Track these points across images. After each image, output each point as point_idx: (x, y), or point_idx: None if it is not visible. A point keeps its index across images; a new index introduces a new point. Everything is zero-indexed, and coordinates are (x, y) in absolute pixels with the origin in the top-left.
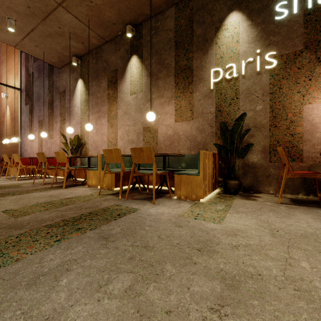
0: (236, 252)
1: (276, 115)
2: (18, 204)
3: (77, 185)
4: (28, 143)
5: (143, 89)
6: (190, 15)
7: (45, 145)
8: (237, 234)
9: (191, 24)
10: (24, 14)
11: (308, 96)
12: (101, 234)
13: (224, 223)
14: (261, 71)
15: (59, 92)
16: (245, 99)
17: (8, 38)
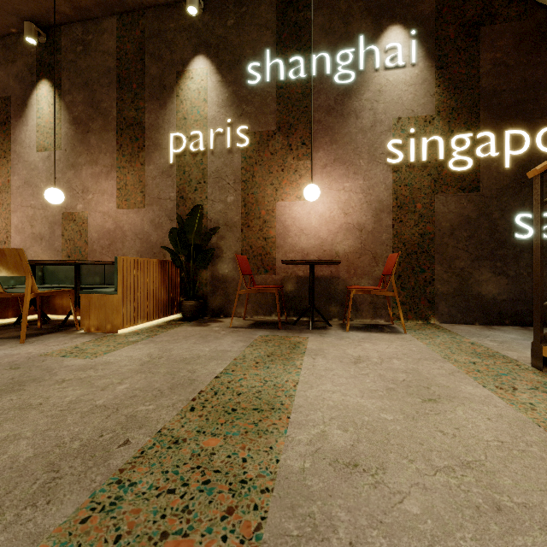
0: (54, 386)
1: (249, 211)
2: None
3: None
4: None
5: (62, 144)
6: (141, 40)
7: None
8: (95, 367)
9: (143, 55)
10: None
11: (281, 191)
12: None
13: (99, 358)
14: (232, 149)
15: None
16: (214, 185)
17: None
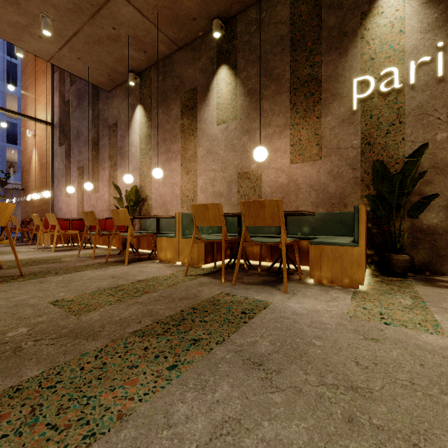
0: None
1: None
2: (71, 291)
3: (142, 259)
4: (63, 199)
5: (238, 115)
6: None
7: (88, 202)
8: None
9: (319, 11)
10: (66, 10)
11: None
12: (244, 355)
13: None
14: (445, 76)
15: (108, 126)
16: (414, 123)
17: (41, 48)
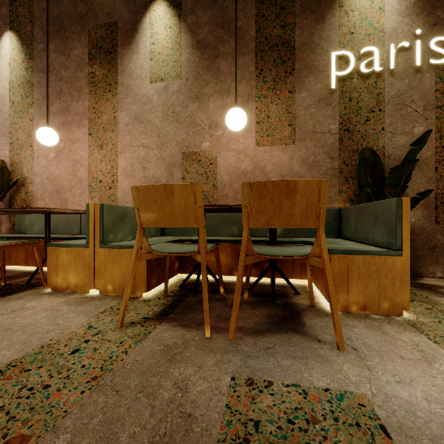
0: None
1: None
2: None
3: (13, 288)
4: None
5: (183, 72)
6: None
7: None
8: None
9: None
10: None
11: None
12: None
13: None
14: (421, 67)
15: None
16: (394, 113)
17: None
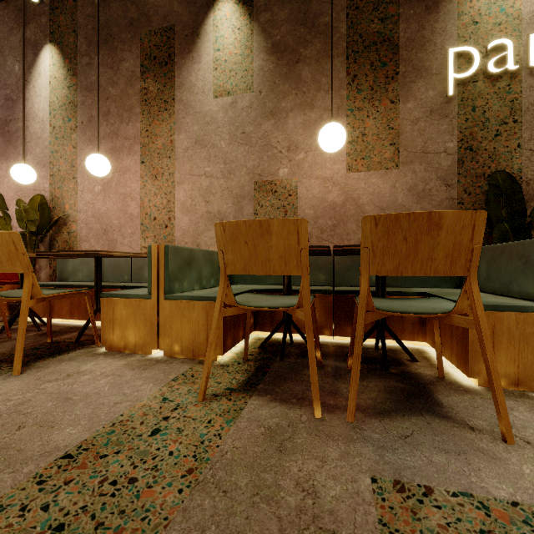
0: None
1: None
2: None
3: (62, 347)
4: None
5: (255, 83)
6: None
7: None
8: None
9: None
10: None
11: None
12: None
13: None
14: None
15: None
16: None
17: None
